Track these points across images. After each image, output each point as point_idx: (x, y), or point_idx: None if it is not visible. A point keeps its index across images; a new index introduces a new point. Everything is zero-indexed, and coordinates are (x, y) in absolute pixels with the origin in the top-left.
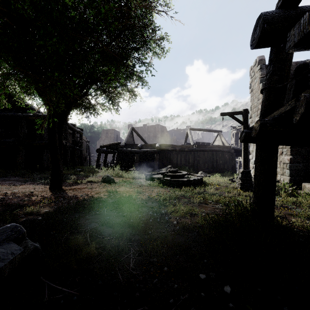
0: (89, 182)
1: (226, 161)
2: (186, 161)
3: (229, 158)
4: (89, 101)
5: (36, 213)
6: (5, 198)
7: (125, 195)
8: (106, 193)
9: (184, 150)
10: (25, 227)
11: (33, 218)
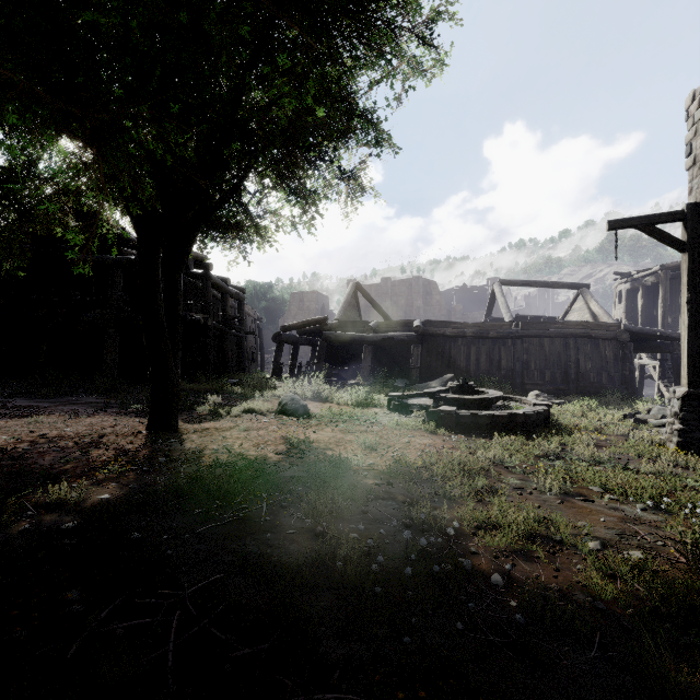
0: (248, 414)
1: (607, 363)
2: (493, 364)
3: (614, 357)
4: (245, 208)
5: (71, 504)
6: (32, 450)
7: (328, 458)
8: (280, 447)
9: (487, 336)
10: (5, 562)
11: (54, 522)
